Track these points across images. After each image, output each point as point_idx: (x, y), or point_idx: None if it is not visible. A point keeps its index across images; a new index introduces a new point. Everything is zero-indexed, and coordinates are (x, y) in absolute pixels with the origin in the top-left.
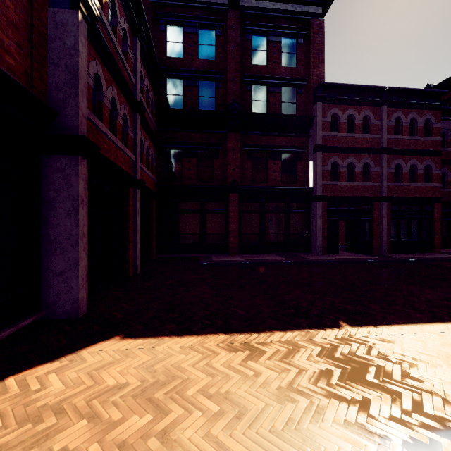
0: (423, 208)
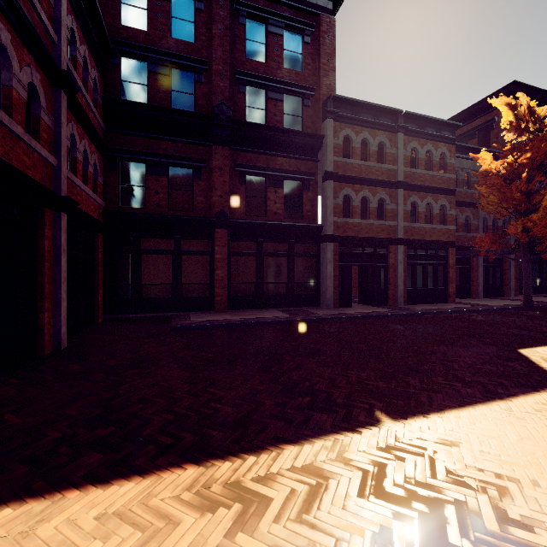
0: (438, 253)
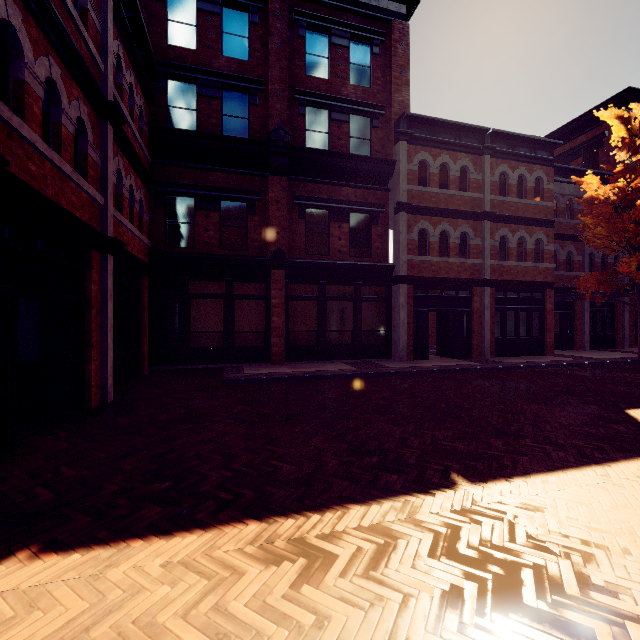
0: (533, 296)
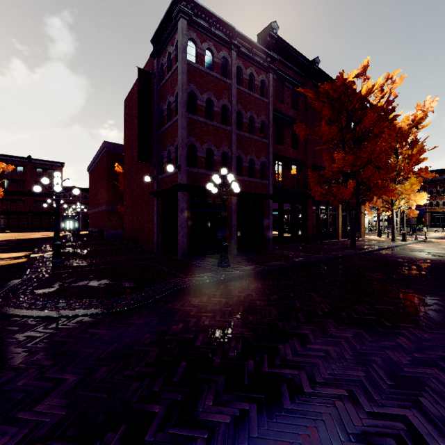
0: None
